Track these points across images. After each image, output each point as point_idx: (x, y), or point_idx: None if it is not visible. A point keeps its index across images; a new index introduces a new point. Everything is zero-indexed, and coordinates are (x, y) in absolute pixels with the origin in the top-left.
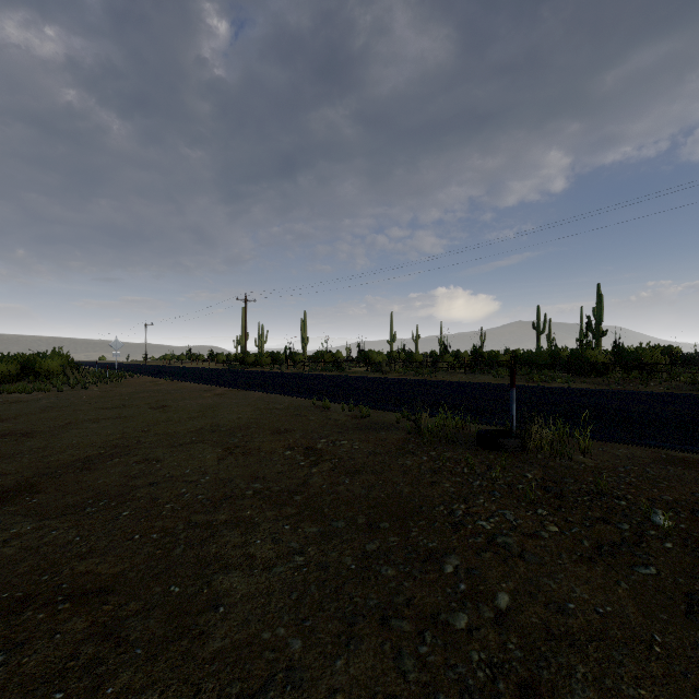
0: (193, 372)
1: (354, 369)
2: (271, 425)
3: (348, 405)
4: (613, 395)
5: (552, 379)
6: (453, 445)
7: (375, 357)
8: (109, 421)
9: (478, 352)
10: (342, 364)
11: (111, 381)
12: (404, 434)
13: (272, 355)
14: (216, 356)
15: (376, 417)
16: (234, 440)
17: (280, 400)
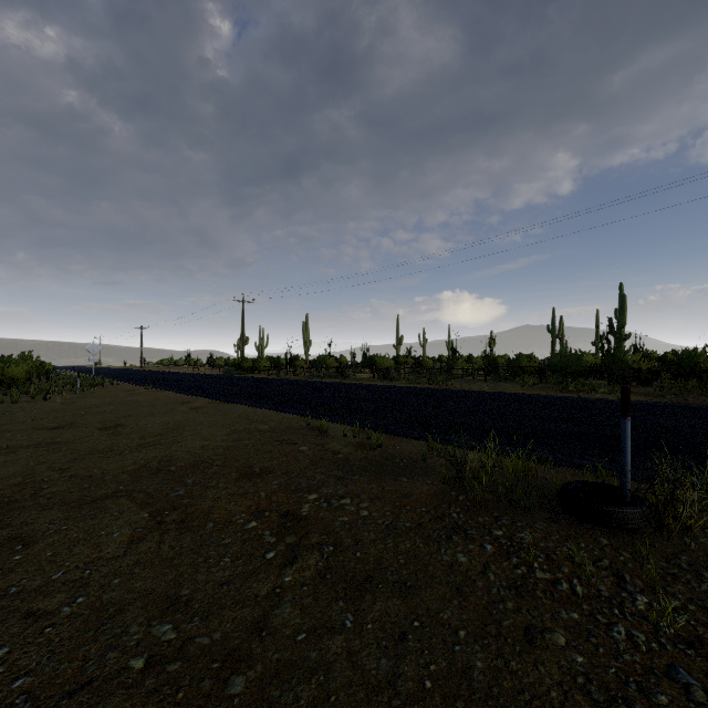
0: (183, 379)
1: (359, 376)
2: (243, 460)
3: (352, 426)
4: (688, 412)
5: (591, 389)
6: (523, 509)
7: (381, 362)
8: (30, 450)
9: (491, 356)
10: (346, 370)
11: (83, 390)
12: (437, 482)
13: (271, 360)
14: (214, 361)
15: (390, 448)
16: (177, 492)
17: (266, 417)
